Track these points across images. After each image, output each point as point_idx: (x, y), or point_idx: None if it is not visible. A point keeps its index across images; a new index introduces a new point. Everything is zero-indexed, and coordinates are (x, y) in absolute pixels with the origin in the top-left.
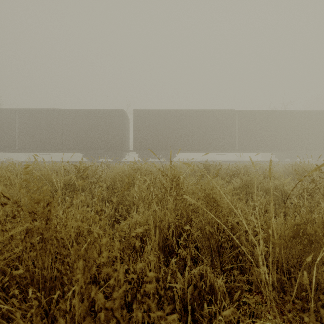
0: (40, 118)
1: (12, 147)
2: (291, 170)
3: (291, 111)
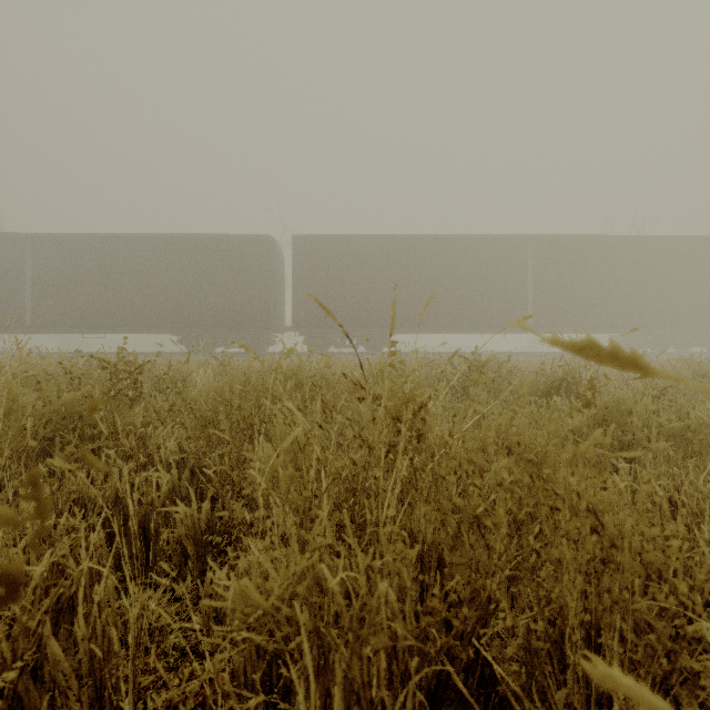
0: (82, 256)
1: (18, 321)
2: (686, 375)
3: (657, 238)
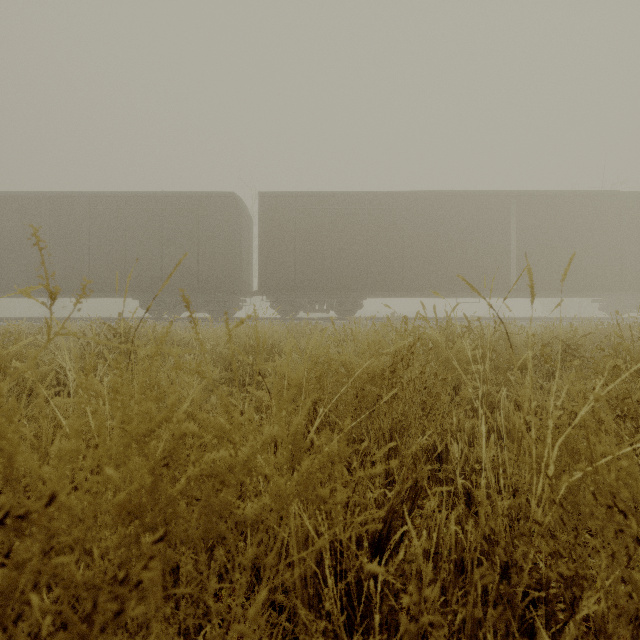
0: (37, 215)
1: None
2: None
3: None
